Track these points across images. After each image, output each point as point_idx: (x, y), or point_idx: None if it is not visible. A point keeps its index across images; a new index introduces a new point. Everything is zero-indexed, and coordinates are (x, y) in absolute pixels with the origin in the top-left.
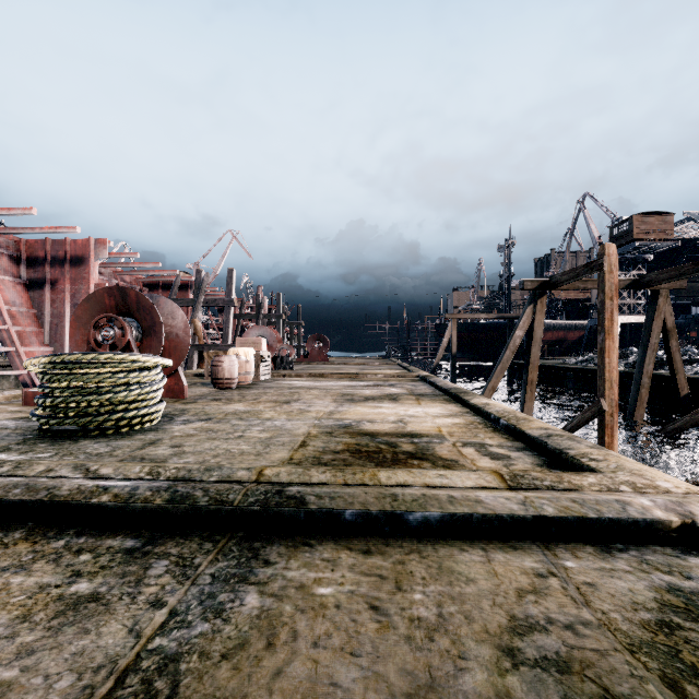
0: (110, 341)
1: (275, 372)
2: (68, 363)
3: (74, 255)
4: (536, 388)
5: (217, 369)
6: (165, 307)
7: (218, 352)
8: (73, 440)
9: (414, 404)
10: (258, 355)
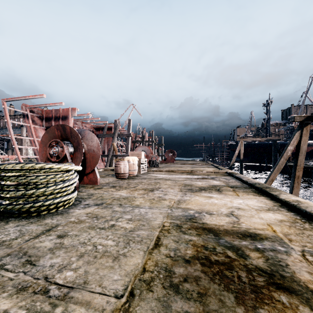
0: (56, 154)
1: (149, 169)
2: (9, 169)
3: (63, 115)
4: (290, 178)
5: (117, 168)
6: (88, 135)
7: (121, 159)
8: (6, 222)
9: (234, 195)
10: (140, 160)
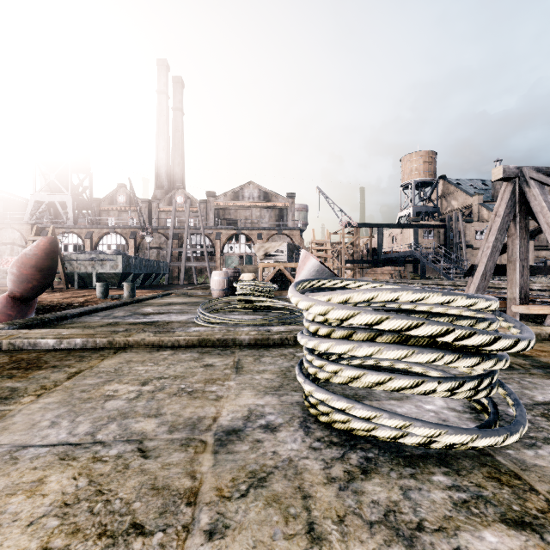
0: None
1: None
2: None
3: None
4: None
5: None
6: None
7: None
8: None
9: None
10: None
